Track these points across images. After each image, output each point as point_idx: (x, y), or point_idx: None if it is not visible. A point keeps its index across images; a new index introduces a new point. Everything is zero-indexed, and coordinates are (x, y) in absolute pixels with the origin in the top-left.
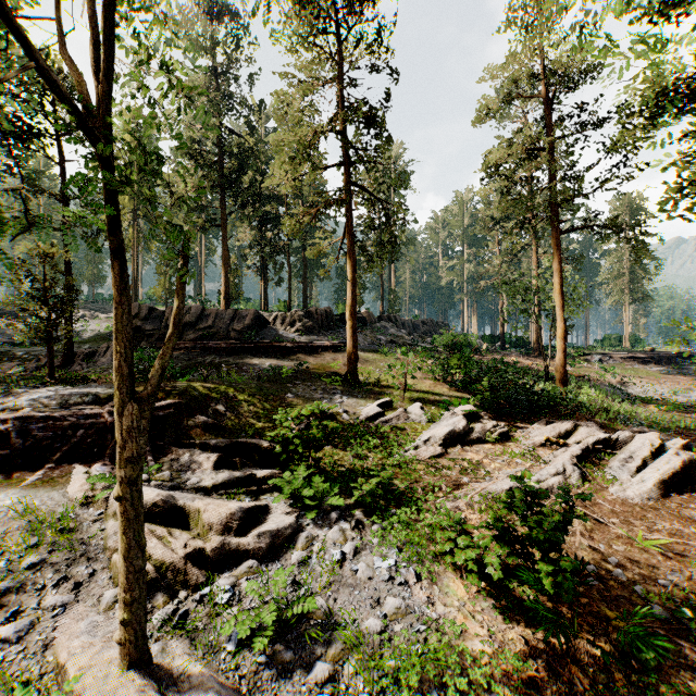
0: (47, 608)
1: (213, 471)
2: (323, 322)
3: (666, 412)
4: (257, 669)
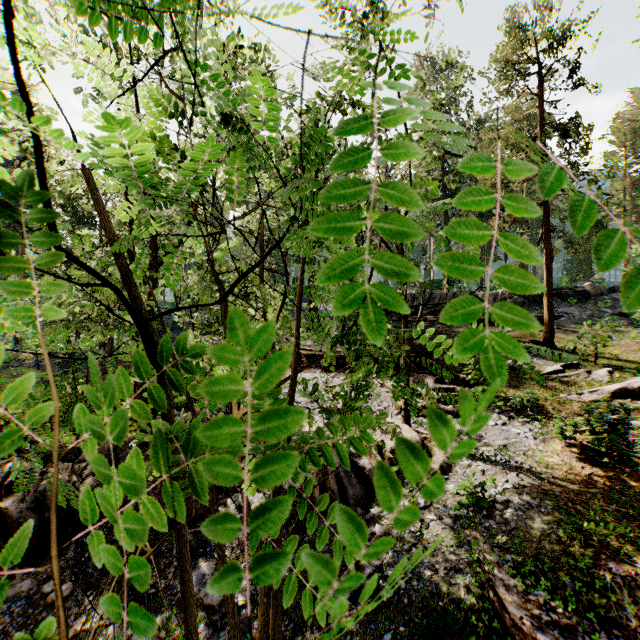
0: (377, 410)
1: (434, 384)
2: (534, 298)
3: None
4: None
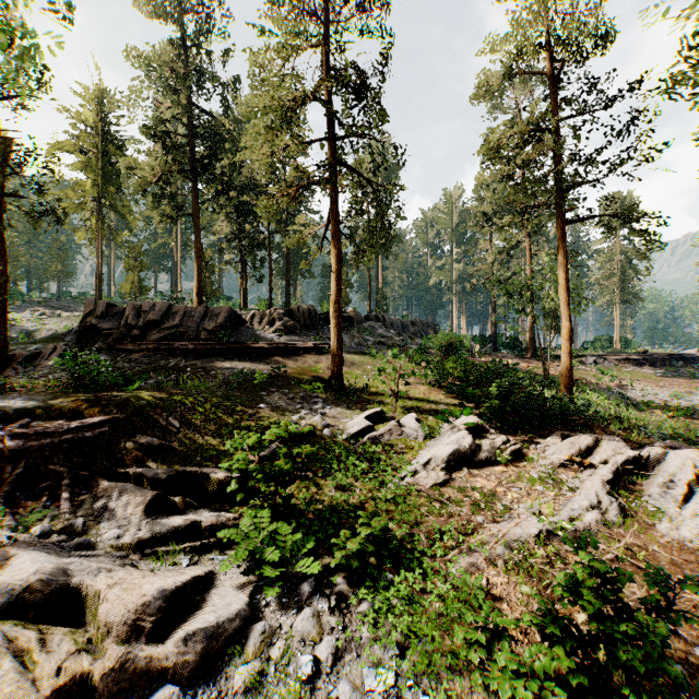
0: None
1: (144, 517)
2: (306, 321)
3: (673, 418)
4: None
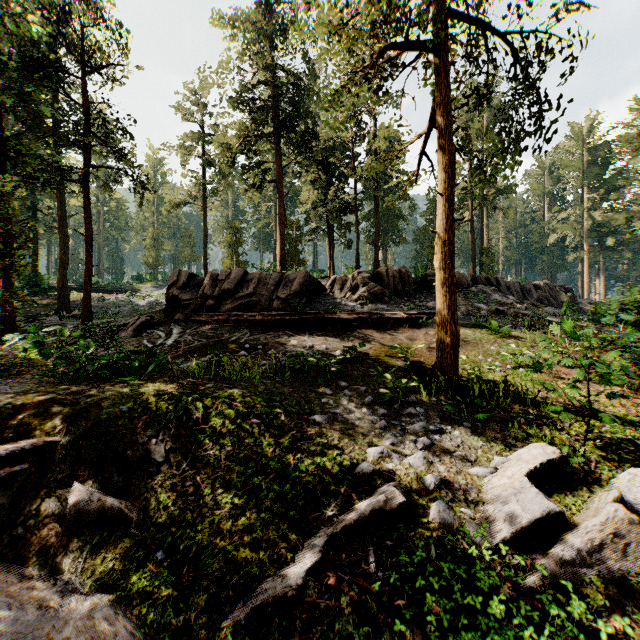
0: None
1: None
2: (396, 286)
3: None
4: None
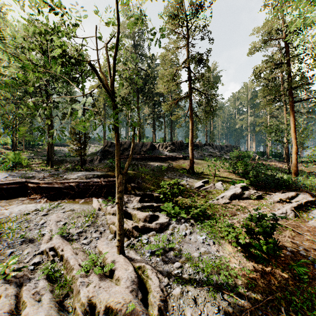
0: (93, 237)
1: (138, 203)
2: (179, 147)
3: None
4: (157, 261)
